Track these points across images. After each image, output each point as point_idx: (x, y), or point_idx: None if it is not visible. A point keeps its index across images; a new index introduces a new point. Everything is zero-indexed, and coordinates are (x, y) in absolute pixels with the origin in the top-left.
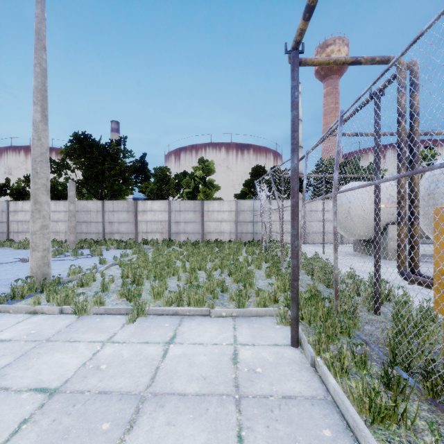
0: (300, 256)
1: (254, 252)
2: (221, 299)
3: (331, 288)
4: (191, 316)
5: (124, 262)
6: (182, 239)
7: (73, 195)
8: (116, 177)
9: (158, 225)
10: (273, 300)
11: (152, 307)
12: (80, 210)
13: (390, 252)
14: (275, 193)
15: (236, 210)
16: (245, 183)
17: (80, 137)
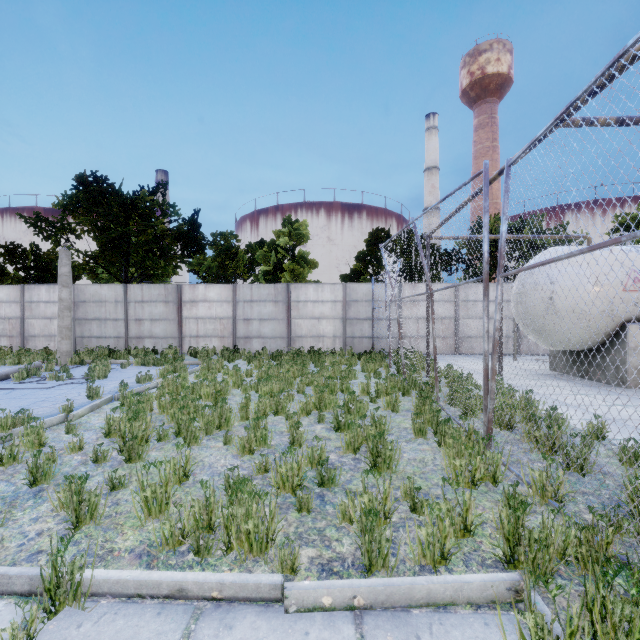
0: (493, 392)
1: (377, 373)
2: (319, 512)
3: (576, 470)
4: (226, 605)
5: (131, 396)
6: (255, 348)
7: (68, 274)
8: (149, 246)
9: (216, 325)
10: (460, 528)
11: (111, 572)
12: (88, 300)
13: (631, 373)
14: (423, 263)
15: (345, 300)
16: (359, 256)
17: (87, 179)
